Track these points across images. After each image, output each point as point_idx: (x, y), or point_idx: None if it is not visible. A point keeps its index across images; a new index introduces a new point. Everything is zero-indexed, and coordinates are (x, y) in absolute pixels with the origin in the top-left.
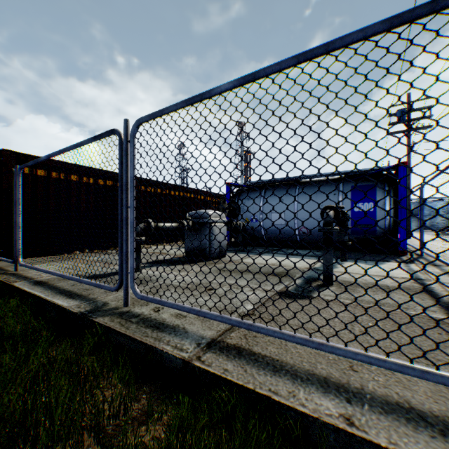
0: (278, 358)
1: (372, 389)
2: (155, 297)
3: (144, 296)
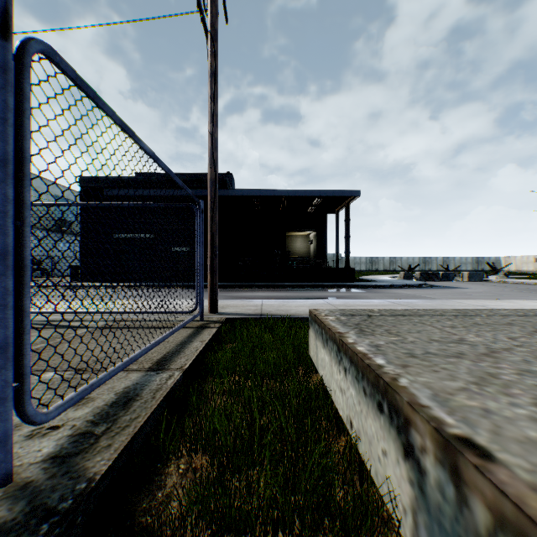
0: (166, 352)
1: (181, 339)
2: (80, 390)
3: (64, 404)
